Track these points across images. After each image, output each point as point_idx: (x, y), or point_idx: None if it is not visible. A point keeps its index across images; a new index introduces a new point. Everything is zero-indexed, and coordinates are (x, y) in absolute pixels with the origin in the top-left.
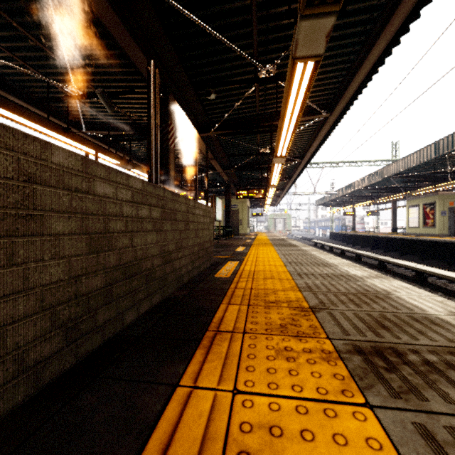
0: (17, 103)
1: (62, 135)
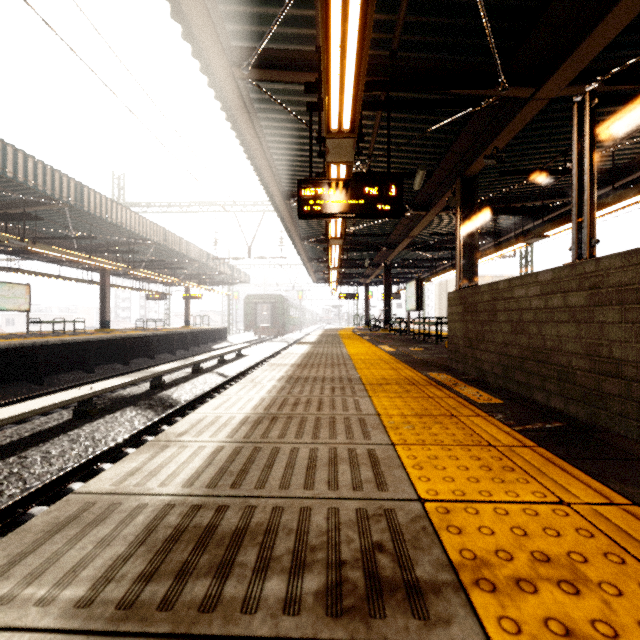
0: None
1: None
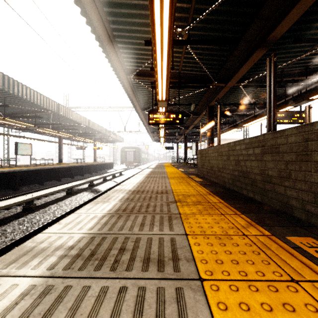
0: None
1: None
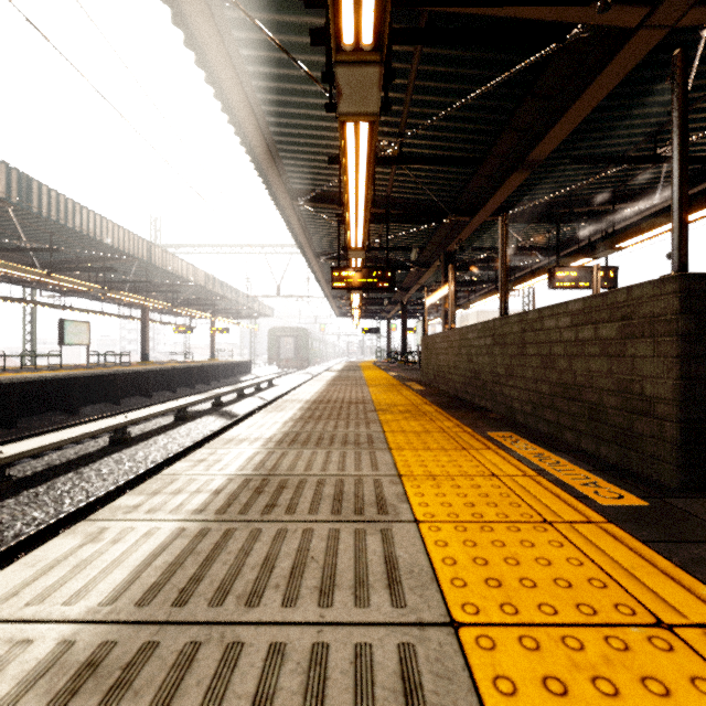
0: None
1: None
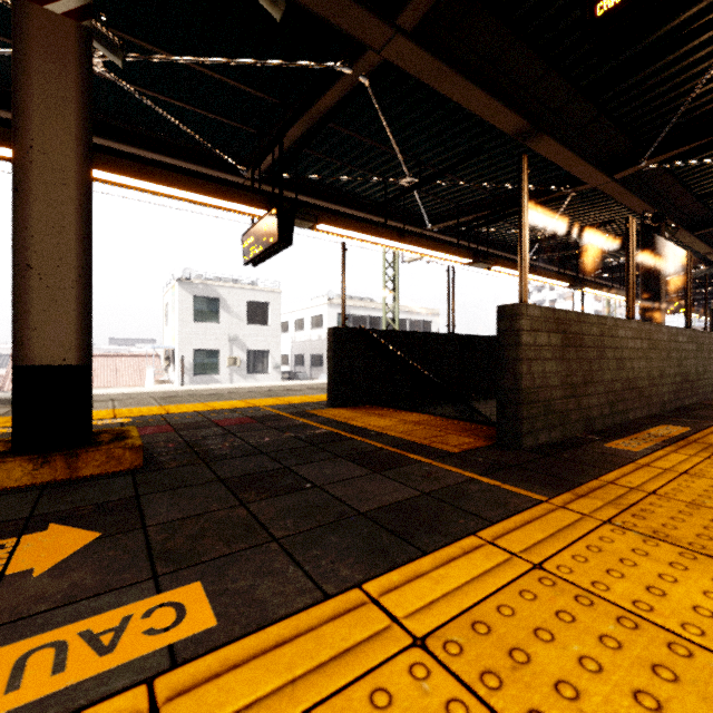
0: (484, 251)
1: (533, 275)
